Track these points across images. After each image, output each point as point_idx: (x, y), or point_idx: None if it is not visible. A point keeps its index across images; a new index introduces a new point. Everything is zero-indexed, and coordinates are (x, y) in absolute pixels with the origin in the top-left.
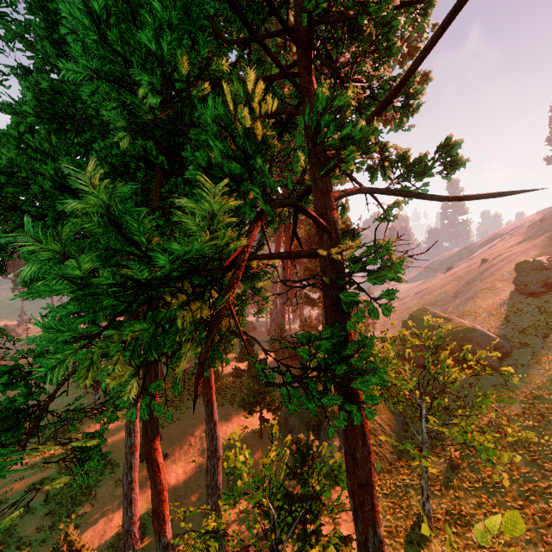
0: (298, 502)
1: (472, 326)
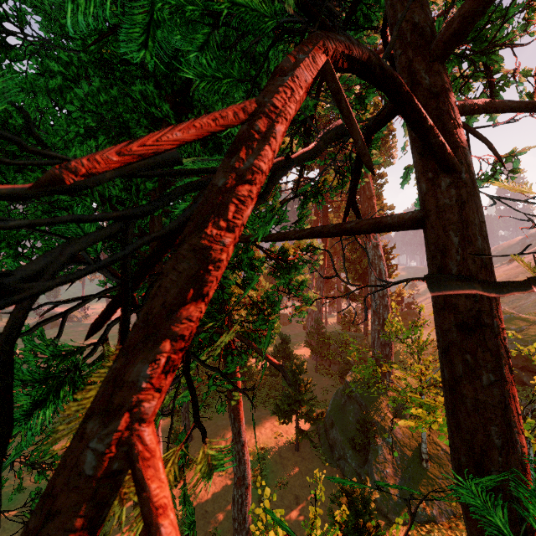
0: None
1: None
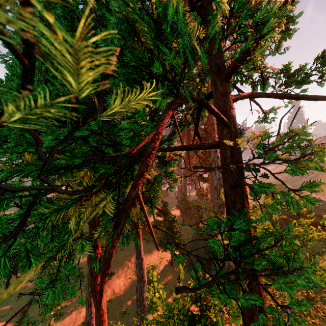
0: (198, 323)
1: (318, 198)
